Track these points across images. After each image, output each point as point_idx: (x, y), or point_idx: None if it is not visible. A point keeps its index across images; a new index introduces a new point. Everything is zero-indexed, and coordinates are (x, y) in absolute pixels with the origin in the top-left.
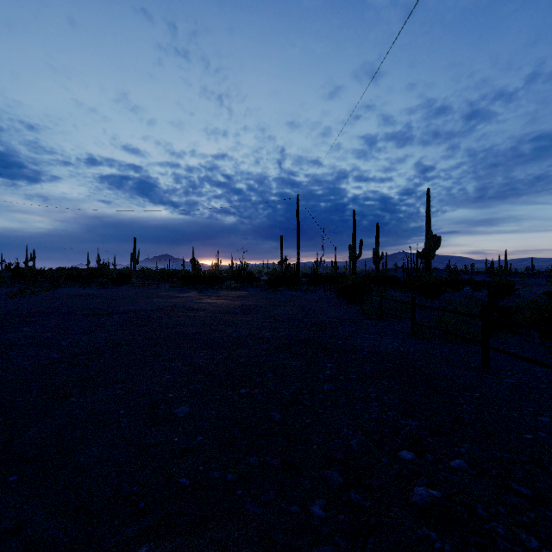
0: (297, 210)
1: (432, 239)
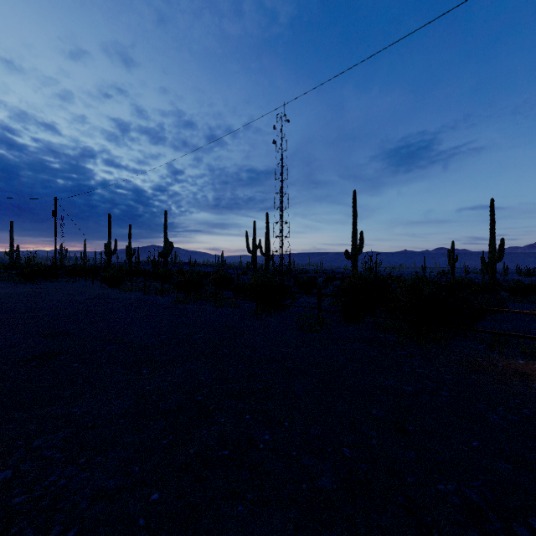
0: (54, 210)
1: (169, 244)
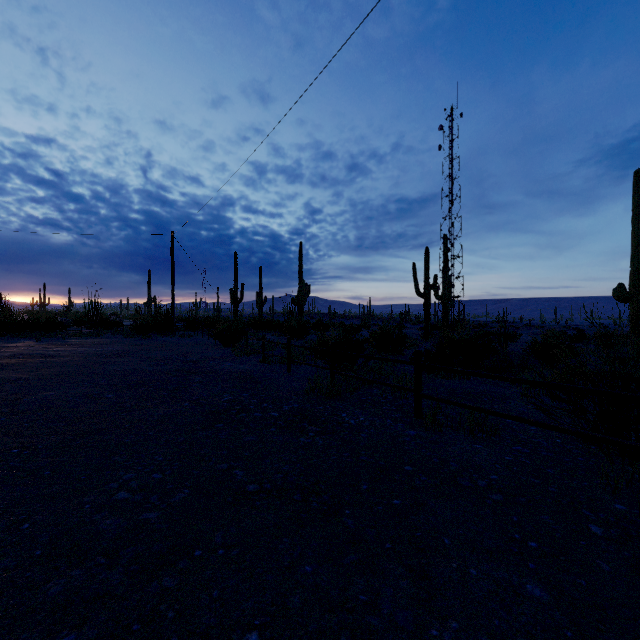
0: (171, 247)
1: (304, 287)
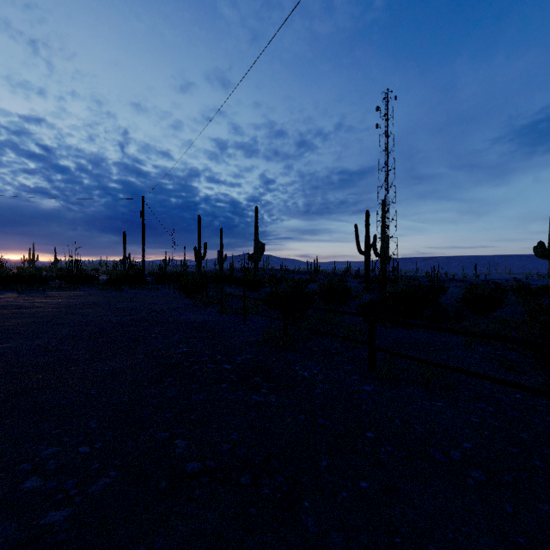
0: (142, 210)
1: (260, 246)
